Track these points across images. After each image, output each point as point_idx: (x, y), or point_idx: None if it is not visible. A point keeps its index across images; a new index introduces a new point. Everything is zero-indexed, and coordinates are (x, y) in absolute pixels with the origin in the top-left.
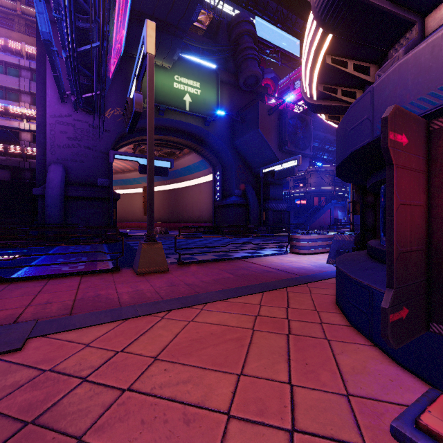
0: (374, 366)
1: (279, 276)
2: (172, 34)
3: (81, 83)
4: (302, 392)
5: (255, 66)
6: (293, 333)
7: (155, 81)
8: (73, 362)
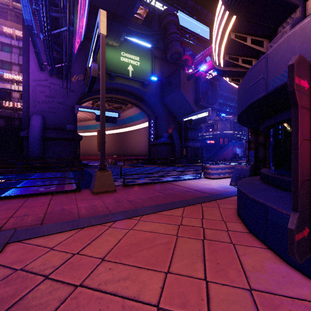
0: (269, 265)
1: (196, 195)
2: (119, 22)
3: (54, 57)
4: (215, 287)
5: (178, 45)
6: (207, 238)
7: (107, 56)
8: (39, 262)
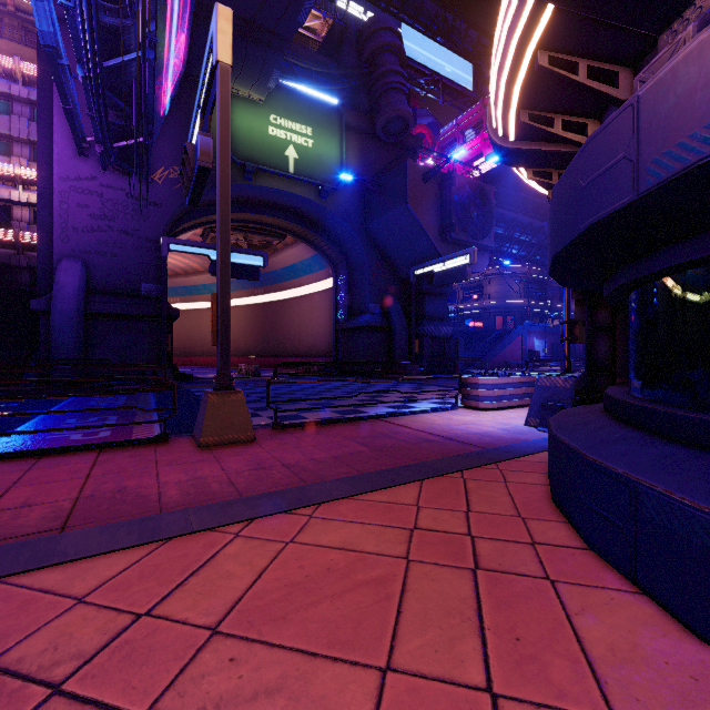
0: (651, 643)
1: (448, 449)
2: (265, 45)
3: (112, 123)
4: None
5: (401, 101)
6: (484, 566)
7: (238, 123)
8: (41, 643)
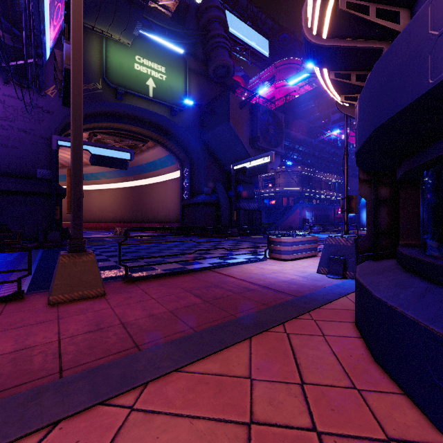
0: None
1: (267, 298)
2: (130, 2)
3: (8, 45)
4: None
5: (225, 55)
6: None
7: (112, 59)
8: None
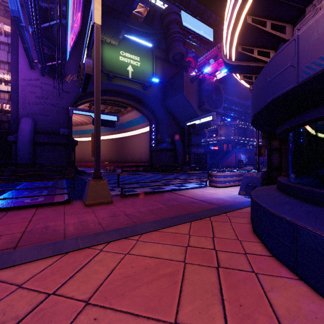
0: (307, 306)
1: (203, 206)
2: (117, 18)
3: (46, 53)
4: None
5: (181, 45)
6: (222, 265)
7: (105, 55)
8: None
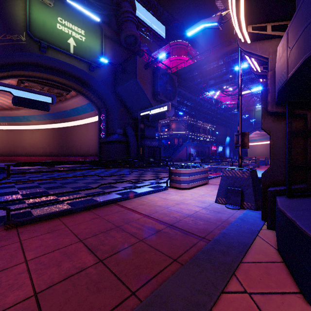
0: None
1: (177, 247)
2: None
3: None
4: None
5: (134, 27)
6: None
7: (35, 16)
8: None
